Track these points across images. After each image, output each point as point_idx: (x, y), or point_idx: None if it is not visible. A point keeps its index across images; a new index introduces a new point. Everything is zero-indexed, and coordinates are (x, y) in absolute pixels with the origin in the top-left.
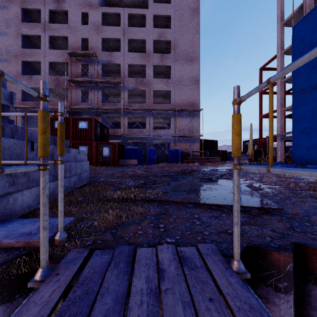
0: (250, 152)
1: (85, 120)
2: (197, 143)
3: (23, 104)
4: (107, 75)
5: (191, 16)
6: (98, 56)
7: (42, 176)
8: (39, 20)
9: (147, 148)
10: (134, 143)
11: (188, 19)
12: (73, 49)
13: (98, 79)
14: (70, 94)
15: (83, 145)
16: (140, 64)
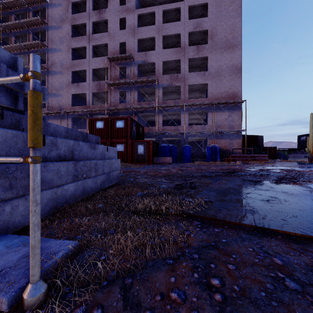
0: (311, 149)
1: (122, 119)
2: (238, 139)
3: (72, 109)
4: (142, 75)
5: None
6: (134, 57)
7: None
8: (85, 33)
9: (182, 146)
10: (169, 141)
11: (228, 2)
12: (112, 54)
13: (134, 80)
14: (109, 96)
15: (120, 144)
16: (175, 60)
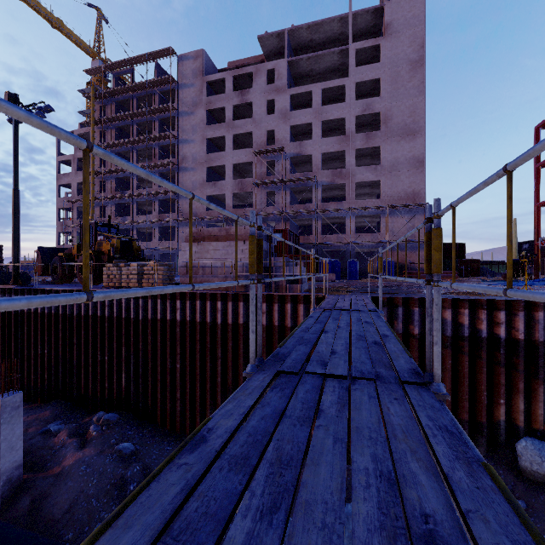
0: None
1: (279, 232)
2: (421, 251)
3: (208, 214)
4: (294, 166)
5: (411, 72)
6: (286, 149)
7: (327, 276)
8: (221, 116)
9: (347, 260)
10: (329, 252)
11: (406, 77)
12: (258, 145)
13: (287, 179)
14: (254, 198)
15: None
16: (338, 151)
